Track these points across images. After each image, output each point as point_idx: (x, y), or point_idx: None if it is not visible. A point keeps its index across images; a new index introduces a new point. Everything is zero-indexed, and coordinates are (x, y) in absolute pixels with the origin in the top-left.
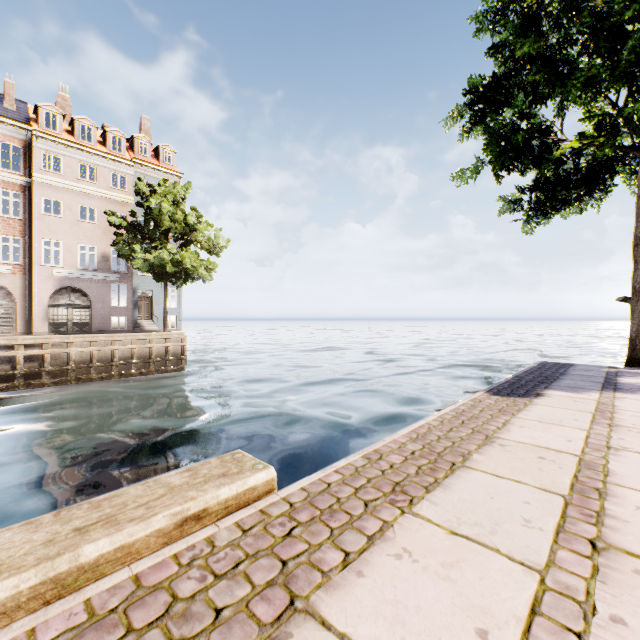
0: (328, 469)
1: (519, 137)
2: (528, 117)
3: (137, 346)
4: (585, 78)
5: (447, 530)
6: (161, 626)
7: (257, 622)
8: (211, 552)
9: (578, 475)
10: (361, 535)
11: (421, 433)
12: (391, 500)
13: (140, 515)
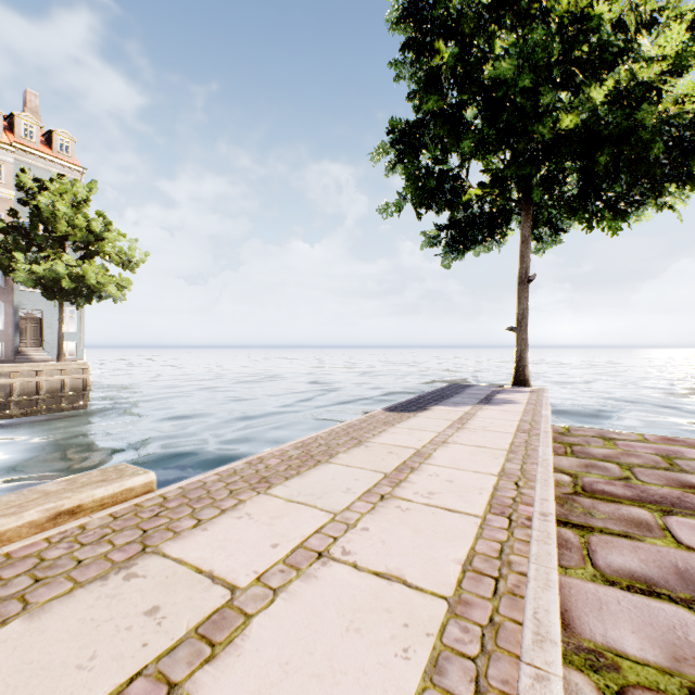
0: (209, 473)
1: (432, 180)
2: (441, 163)
3: (19, 380)
4: (475, 139)
5: (286, 500)
6: (29, 574)
7: (112, 562)
8: (81, 533)
9: (407, 461)
10: (217, 509)
11: (307, 443)
12: (254, 487)
13: (12, 512)
